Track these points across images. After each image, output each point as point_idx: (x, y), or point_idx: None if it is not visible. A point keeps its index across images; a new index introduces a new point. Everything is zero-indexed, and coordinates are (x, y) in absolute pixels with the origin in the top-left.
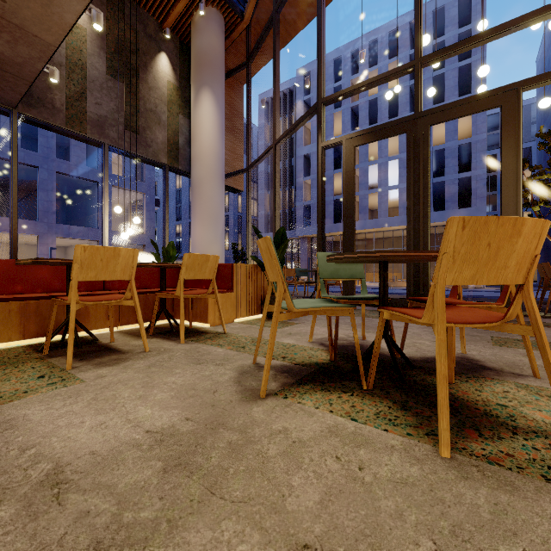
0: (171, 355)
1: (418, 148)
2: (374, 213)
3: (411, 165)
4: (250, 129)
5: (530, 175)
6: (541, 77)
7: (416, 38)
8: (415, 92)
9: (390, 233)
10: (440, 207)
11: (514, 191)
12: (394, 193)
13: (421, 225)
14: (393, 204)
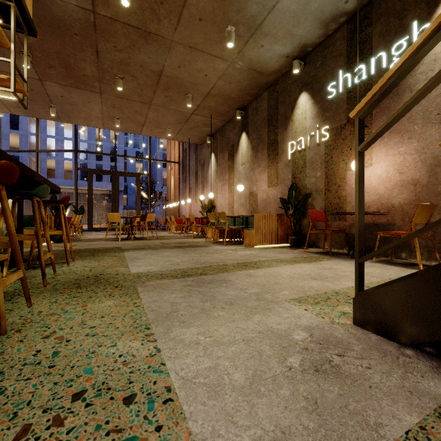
0: (88, 236)
1: (116, 182)
2: (47, 171)
3: (114, 187)
4: (0, 125)
5: (142, 189)
6: (144, 174)
7: (115, 148)
8: (115, 164)
9: (63, 190)
10: (98, 177)
11: (139, 200)
12: (68, 162)
13: (117, 205)
14: (65, 168)
